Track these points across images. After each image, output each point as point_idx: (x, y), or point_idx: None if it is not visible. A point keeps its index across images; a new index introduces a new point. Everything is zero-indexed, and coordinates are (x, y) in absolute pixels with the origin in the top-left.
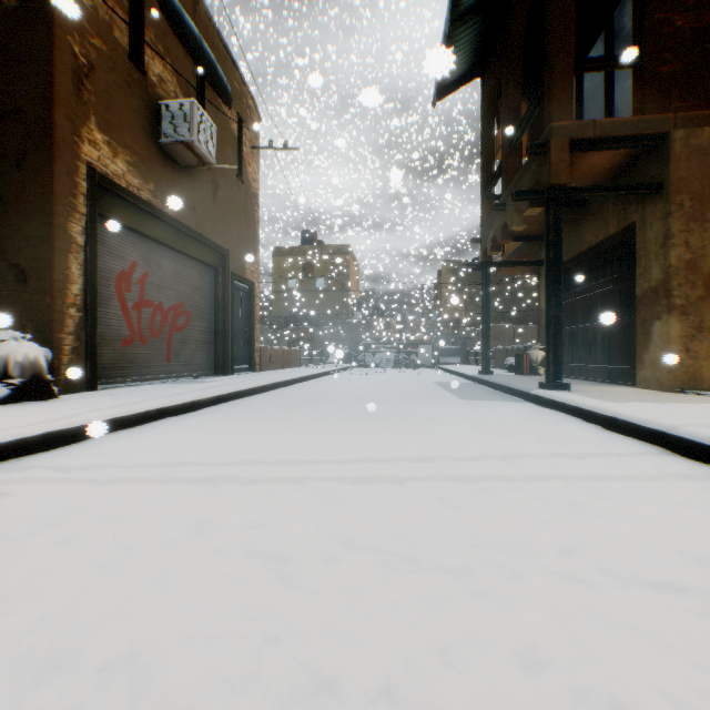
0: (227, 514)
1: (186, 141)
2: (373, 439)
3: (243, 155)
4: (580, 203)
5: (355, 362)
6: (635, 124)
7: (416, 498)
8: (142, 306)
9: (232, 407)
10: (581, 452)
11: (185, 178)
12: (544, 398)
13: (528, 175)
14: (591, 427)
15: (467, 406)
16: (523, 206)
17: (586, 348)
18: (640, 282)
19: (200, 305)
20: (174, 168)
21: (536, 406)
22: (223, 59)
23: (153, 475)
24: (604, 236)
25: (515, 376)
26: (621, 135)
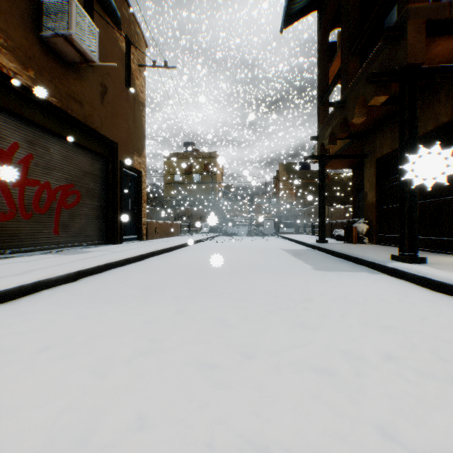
0: None
1: (66, 34)
2: (242, 375)
3: (131, 70)
4: None
5: (220, 232)
6: None
7: None
8: (26, 184)
9: (87, 285)
10: None
11: (72, 75)
12: (407, 273)
13: (374, 67)
14: None
15: (331, 281)
16: (367, 97)
17: None
18: None
19: (91, 187)
20: (60, 63)
21: (397, 280)
22: None
23: None
24: (434, 126)
25: (347, 245)
26: None
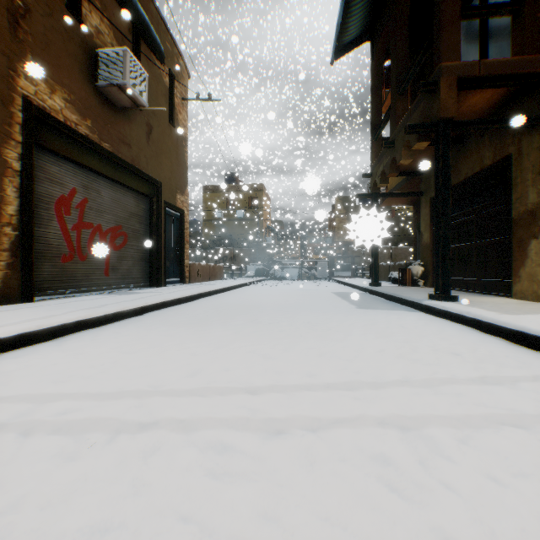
0: (66, 509)
1: (120, 84)
2: (283, 357)
3: (174, 105)
4: (458, 141)
5: (267, 275)
6: (515, 64)
7: (344, 465)
8: (82, 228)
9: (154, 317)
10: (508, 374)
11: (122, 118)
12: (436, 309)
13: (417, 114)
14: (495, 340)
15: (367, 316)
16: (411, 142)
17: (462, 264)
18: (516, 206)
19: (136, 228)
20: (111, 109)
21: (428, 316)
22: (156, 22)
23: (17, 415)
24: (479, 168)
25: (400, 287)
26: (503, 74)
